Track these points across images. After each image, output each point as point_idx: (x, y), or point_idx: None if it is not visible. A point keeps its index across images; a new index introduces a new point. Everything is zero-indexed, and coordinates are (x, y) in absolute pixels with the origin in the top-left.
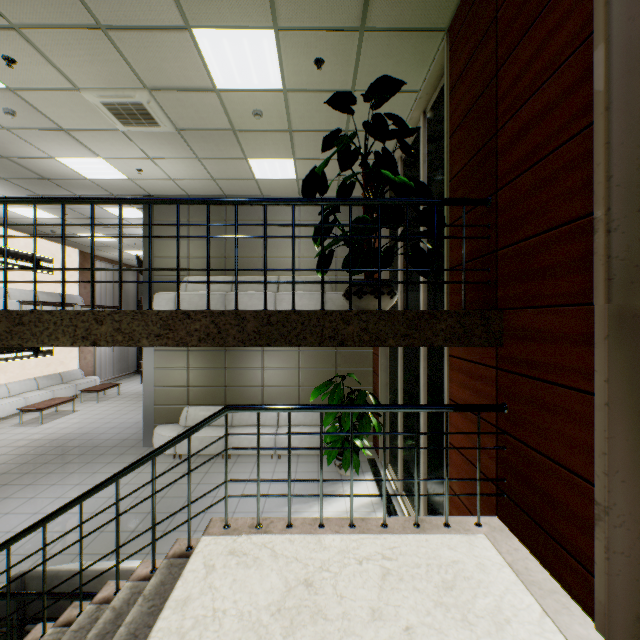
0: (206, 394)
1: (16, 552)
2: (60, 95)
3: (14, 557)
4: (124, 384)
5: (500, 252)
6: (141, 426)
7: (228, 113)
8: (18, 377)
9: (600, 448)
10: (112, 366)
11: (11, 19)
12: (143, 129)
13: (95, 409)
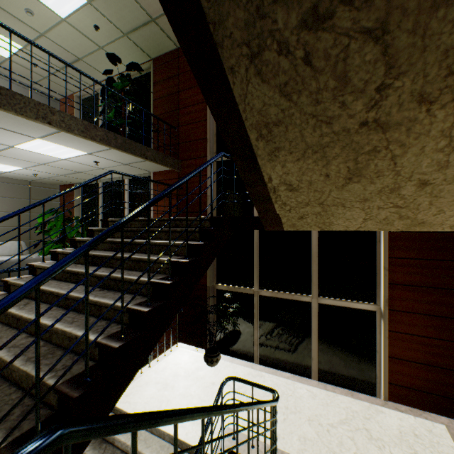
0: None
1: None
2: None
3: None
4: None
5: (180, 144)
6: None
7: None
8: None
9: (209, 184)
10: None
11: None
12: None
13: None
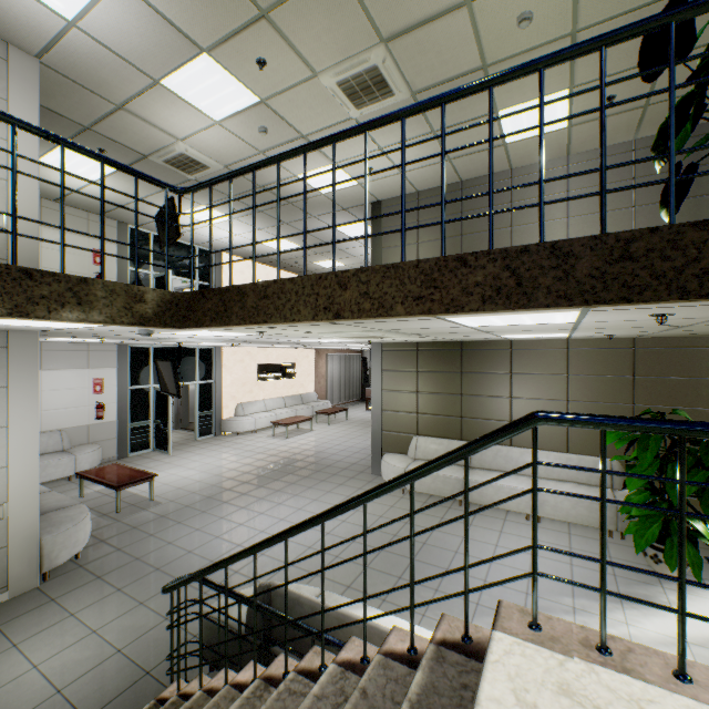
0: (437, 424)
1: (267, 553)
2: (300, 91)
3: (265, 558)
4: (350, 410)
5: None
6: (367, 452)
7: (479, 38)
8: (271, 395)
9: None
10: (340, 392)
11: (261, 4)
12: (375, 107)
13: (327, 430)
